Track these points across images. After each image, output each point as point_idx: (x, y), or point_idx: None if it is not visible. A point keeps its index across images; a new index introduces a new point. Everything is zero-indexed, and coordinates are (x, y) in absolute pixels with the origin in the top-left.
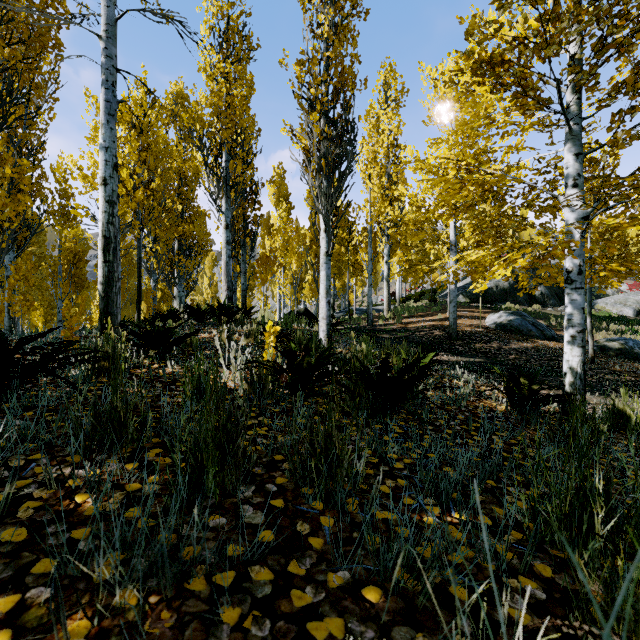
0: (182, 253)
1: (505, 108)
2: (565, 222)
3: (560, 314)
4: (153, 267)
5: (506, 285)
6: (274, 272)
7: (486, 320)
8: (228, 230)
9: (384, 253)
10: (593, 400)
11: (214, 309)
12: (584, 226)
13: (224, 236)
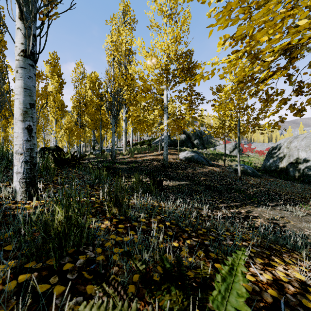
0: None
1: None
2: None
3: (206, 152)
4: None
5: (183, 138)
6: None
7: (179, 155)
8: None
9: (123, 115)
10: (272, 214)
11: None
12: None
13: None
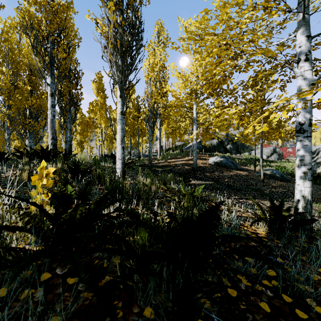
0: (32, 118)
1: (252, 4)
2: (298, 87)
3: (239, 157)
4: (7, 125)
5: (215, 143)
6: (92, 131)
7: (209, 160)
8: (53, 97)
9: (157, 124)
10: None
11: (38, 152)
12: (320, 87)
13: (49, 101)
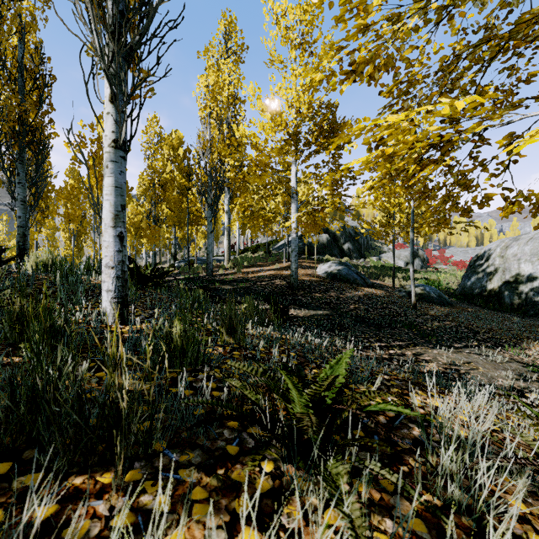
0: None
1: None
2: None
3: (363, 265)
4: None
5: (325, 240)
6: (84, 208)
7: (317, 269)
8: None
9: (225, 203)
10: (453, 358)
11: None
12: None
13: None
